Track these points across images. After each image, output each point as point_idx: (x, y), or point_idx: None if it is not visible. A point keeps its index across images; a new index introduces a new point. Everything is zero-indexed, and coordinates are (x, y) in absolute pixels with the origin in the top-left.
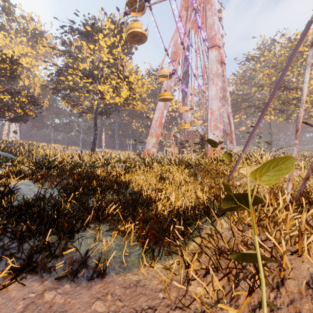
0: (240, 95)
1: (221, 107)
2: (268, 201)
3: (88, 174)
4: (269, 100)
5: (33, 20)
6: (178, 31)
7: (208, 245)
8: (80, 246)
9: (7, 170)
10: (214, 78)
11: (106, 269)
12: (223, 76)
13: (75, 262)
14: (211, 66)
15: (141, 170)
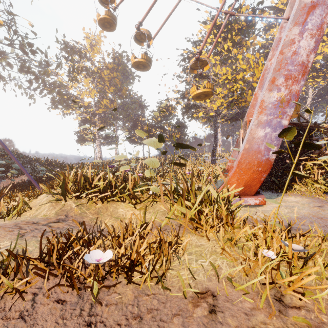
0: None
1: (298, 37)
2: None
3: None
4: None
5: None
6: None
7: None
8: None
9: None
10: None
11: None
12: None
13: None
14: None
15: None
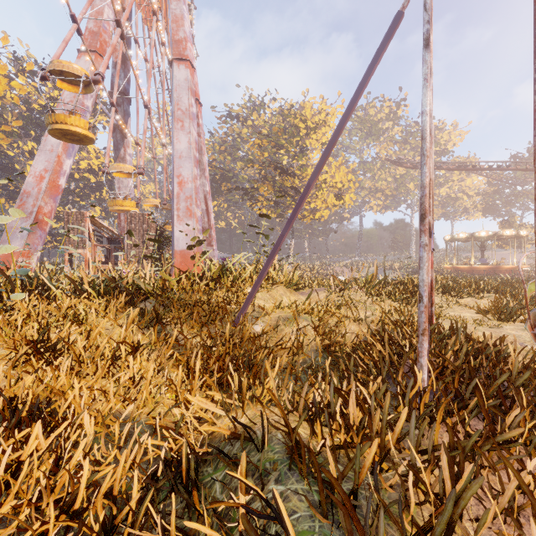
0: (221, 169)
1: (198, 176)
2: (373, 388)
3: None
4: (326, 155)
5: None
6: None
7: None
8: None
9: None
10: (184, 119)
11: None
12: (197, 124)
13: None
14: (178, 95)
15: None
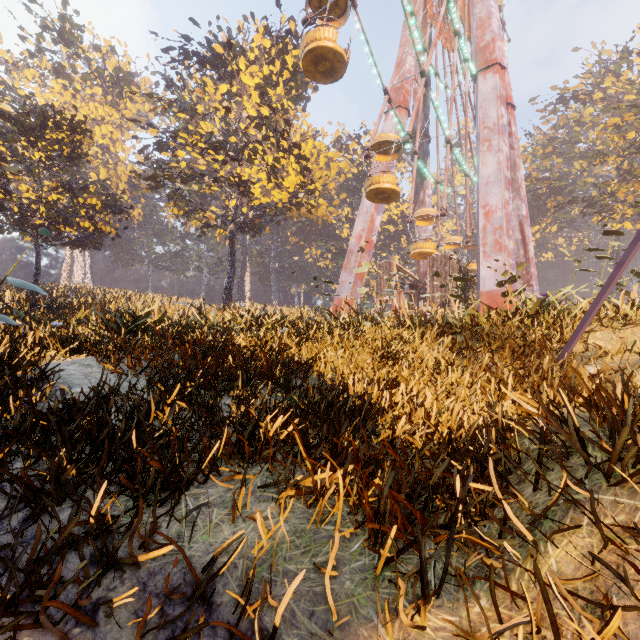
0: (546, 180)
1: (509, 200)
2: None
3: (217, 345)
4: None
5: (114, 52)
6: (411, 34)
7: (627, 570)
8: (190, 534)
9: (47, 335)
10: (492, 137)
11: (271, 636)
12: (509, 134)
13: (173, 592)
14: (483, 111)
15: (335, 338)
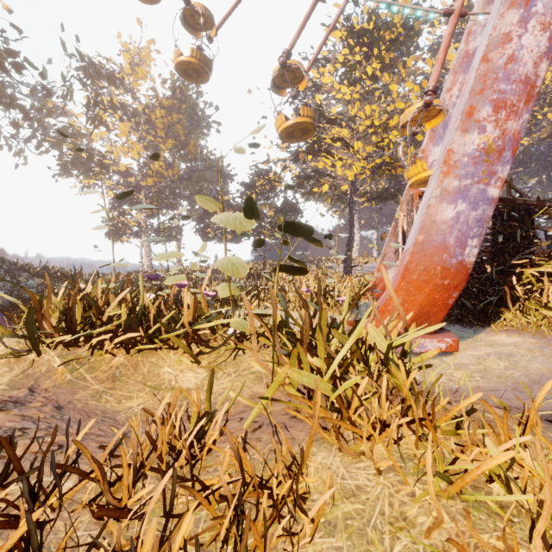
0: None
1: (517, 28)
2: None
3: None
4: None
5: None
6: None
7: None
8: None
9: None
10: None
11: None
12: None
13: None
14: None
15: None
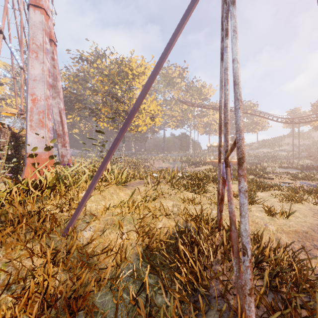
0: (74, 94)
1: (50, 96)
2: None
3: None
4: (145, 90)
5: None
6: None
7: None
8: None
9: None
10: (39, 51)
11: None
12: (53, 58)
13: None
14: (33, 32)
15: None
